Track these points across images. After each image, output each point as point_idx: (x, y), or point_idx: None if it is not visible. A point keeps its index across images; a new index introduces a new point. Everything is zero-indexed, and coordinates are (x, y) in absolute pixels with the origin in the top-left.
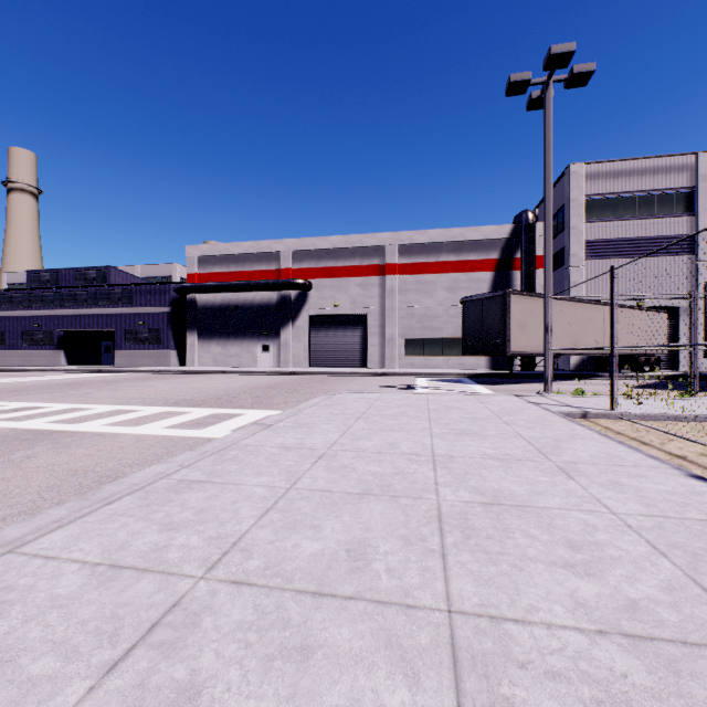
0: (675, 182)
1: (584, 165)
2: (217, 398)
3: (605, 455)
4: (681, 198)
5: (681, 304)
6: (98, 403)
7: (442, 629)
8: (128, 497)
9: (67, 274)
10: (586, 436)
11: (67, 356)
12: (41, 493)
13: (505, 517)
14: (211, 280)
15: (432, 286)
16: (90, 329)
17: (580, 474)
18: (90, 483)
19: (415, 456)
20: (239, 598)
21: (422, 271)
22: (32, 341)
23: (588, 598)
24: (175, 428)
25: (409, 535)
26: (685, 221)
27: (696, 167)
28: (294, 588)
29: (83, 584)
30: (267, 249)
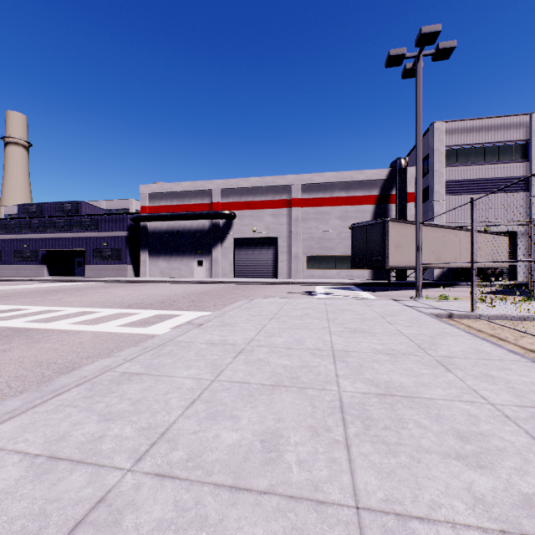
0: (514, 136)
1: (444, 123)
2: (161, 302)
3: (474, 350)
4: (518, 148)
5: (518, 229)
6: (68, 306)
7: (352, 528)
8: (76, 388)
9: (49, 207)
10: (455, 334)
11: (49, 269)
12: (9, 382)
13: (398, 408)
14: (159, 211)
15: (327, 216)
16: (66, 249)
17: (456, 367)
18: (50, 373)
19: (318, 351)
20: (161, 492)
21: (320, 204)
22: (22, 258)
23: (484, 492)
24: (126, 326)
25: (316, 425)
26: (521, 166)
27: (530, 124)
28: (213, 481)
29: (20, 477)
30: (202, 187)
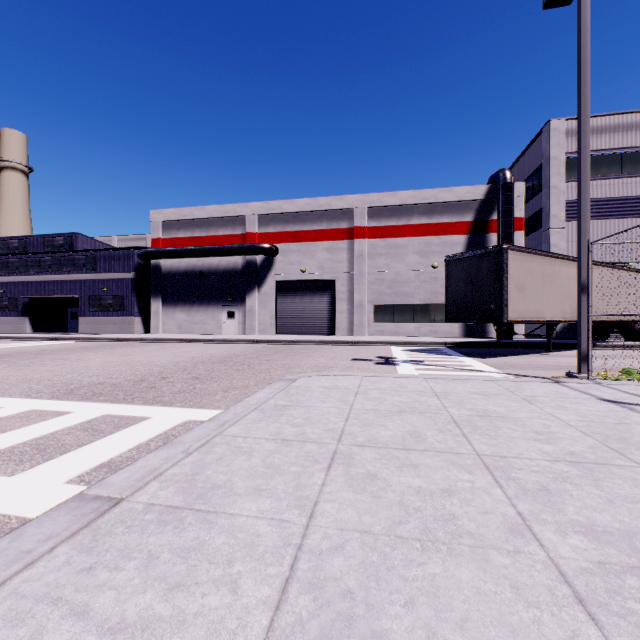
0: None
1: (565, 121)
2: (139, 380)
3: None
4: None
5: None
6: None
7: None
8: None
9: (35, 241)
10: None
11: (33, 322)
12: None
13: None
14: (176, 245)
15: (403, 250)
16: (53, 296)
17: None
18: None
19: None
20: None
21: (392, 234)
22: None
23: None
24: None
25: None
26: None
27: None
28: None
29: None
30: (232, 212)
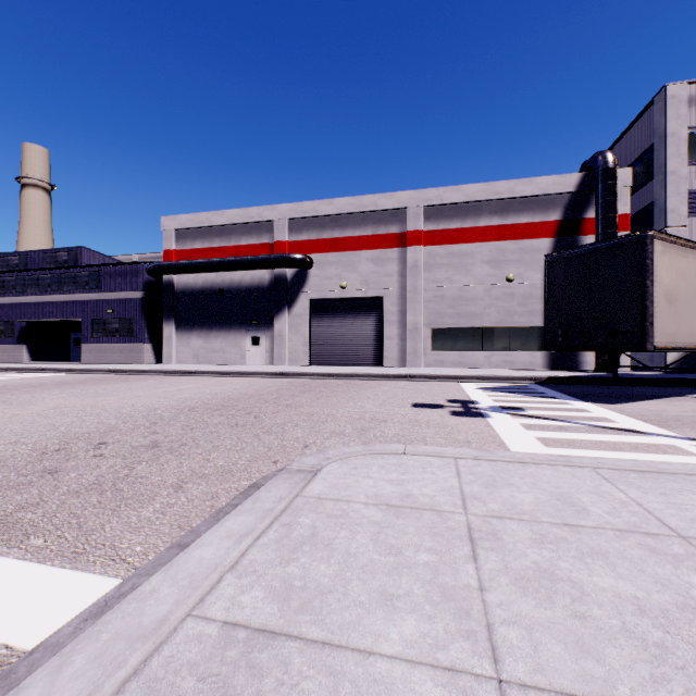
0: None
1: (687, 85)
2: (51, 449)
3: None
4: None
5: None
6: None
7: None
8: None
9: (37, 257)
10: None
11: (31, 350)
12: None
13: None
14: (191, 257)
15: (468, 259)
16: (52, 319)
17: None
18: None
19: None
20: None
21: (455, 239)
22: None
23: None
24: None
25: None
26: None
27: None
28: None
29: None
30: (258, 217)
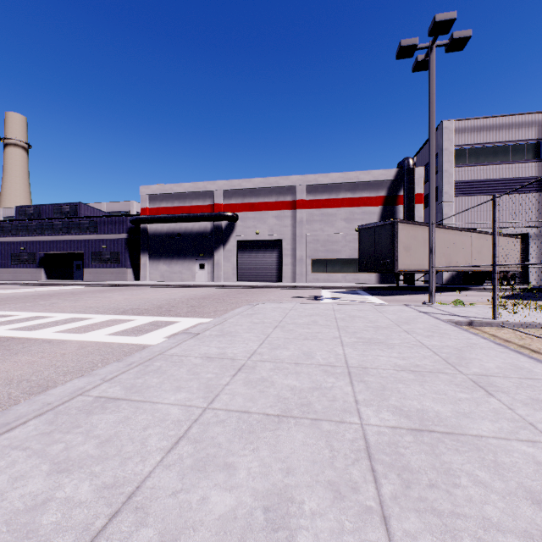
0: (526, 135)
1: (454, 121)
2: (158, 307)
3: (511, 366)
4: (530, 147)
5: (530, 231)
6: (59, 312)
7: None
8: (34, 421)
9: (47, 209)
10: (483, 345)
11: (47, 273)
12: None
13: (441, 451)
14: (159, 213)
15: (333, 218)
16: (64, 252)
17: (497, 389)
18: (19, 394)
19: (331, 368)
20: None
21: (325, 205)
22: (19, 261)
23: None
24: (116, 334)
25: (337, 481)
26: (534, 166)
27: None
28: None
29: None
30: (203, 188)
